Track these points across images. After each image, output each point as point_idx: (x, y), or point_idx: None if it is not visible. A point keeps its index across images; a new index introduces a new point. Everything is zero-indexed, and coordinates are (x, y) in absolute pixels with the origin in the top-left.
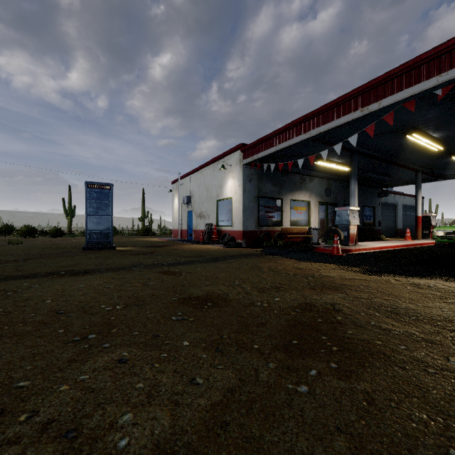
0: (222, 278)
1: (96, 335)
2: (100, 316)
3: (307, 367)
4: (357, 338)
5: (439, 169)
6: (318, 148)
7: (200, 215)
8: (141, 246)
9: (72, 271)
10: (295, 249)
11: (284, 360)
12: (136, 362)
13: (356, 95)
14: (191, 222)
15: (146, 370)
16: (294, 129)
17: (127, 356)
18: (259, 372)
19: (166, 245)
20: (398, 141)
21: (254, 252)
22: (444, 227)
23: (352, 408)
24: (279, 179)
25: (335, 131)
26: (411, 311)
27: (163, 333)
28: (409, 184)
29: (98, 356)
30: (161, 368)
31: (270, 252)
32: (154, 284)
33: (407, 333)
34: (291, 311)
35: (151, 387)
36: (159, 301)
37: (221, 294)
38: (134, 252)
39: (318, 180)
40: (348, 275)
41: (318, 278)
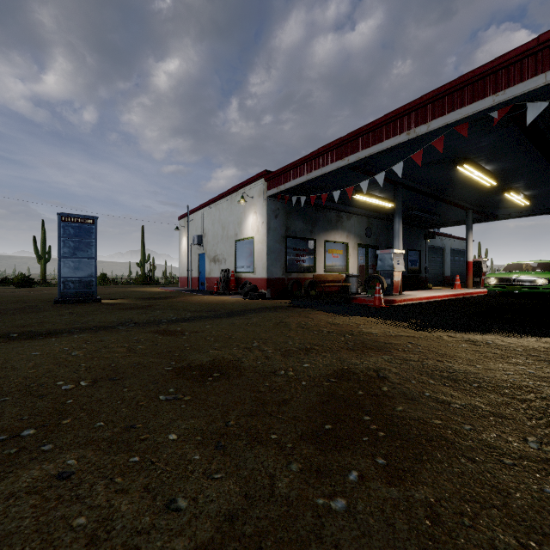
0: (238, 338)
1: (35, 431)
2: (51, 398)
3: (345, 466)
4: (409, 416)
5: (491, 208)
6: (357, 178)
7: (215, 258)
8: (136, 298)
9: (30, 333)
10: (330, 301)
11: (313, 457)
12: (86, 475)
13: (401, 115)
14: (203, 267)
15: (97, 490)
16: (329, 153)
17: (74, 466)
18: (275, 481)
19: (170, 297)
20: (448, 173)
21: (281, 305)
22: (497, 274)
23: (410, 534)
24: (311, 216)
25: (377, 159)
26: (471, 376)
27: (141, 422)
28: (459, 225)
29: (26, 468)
30: (123, 485)
31: (300, 304)
32: (144, 348)
33: (470, 406)
34: (323, 381)
35: (99, 524)
36: (146, 373)
37: (233, 360)
38: (126, 305)
39: (357, 218)
40: (393, 331)
41: (358, 335)
